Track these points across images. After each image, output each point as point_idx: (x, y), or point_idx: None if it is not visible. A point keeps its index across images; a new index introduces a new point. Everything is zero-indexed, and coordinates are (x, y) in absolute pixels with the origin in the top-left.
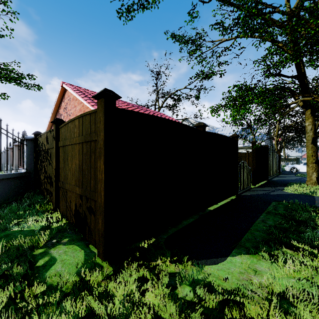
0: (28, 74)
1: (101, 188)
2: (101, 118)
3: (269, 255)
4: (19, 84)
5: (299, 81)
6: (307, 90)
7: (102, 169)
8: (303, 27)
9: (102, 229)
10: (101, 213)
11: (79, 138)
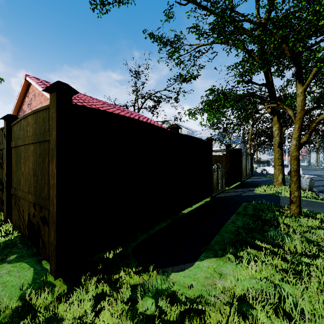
0: None
1: (53, 195)
2: (54, 115)
3: (235, 257)
4: None
5: (268, 89)
6: (274, 98)
7: (54, 173)
8: (268, 37)
9: (55, 242)
10: (53, 224)
11: (32, 137)
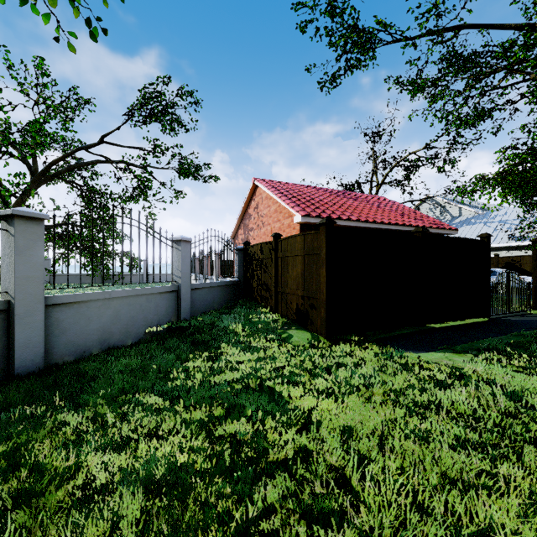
0: (204, 164)
1: (323, 288)
2: (324, 240)
3: (475, 356)
4: (196, 178)
5: None
6: None
7: (324, 275)
8: None
9: (325, 316)
10: (323, 305)
11: (300, 251)
